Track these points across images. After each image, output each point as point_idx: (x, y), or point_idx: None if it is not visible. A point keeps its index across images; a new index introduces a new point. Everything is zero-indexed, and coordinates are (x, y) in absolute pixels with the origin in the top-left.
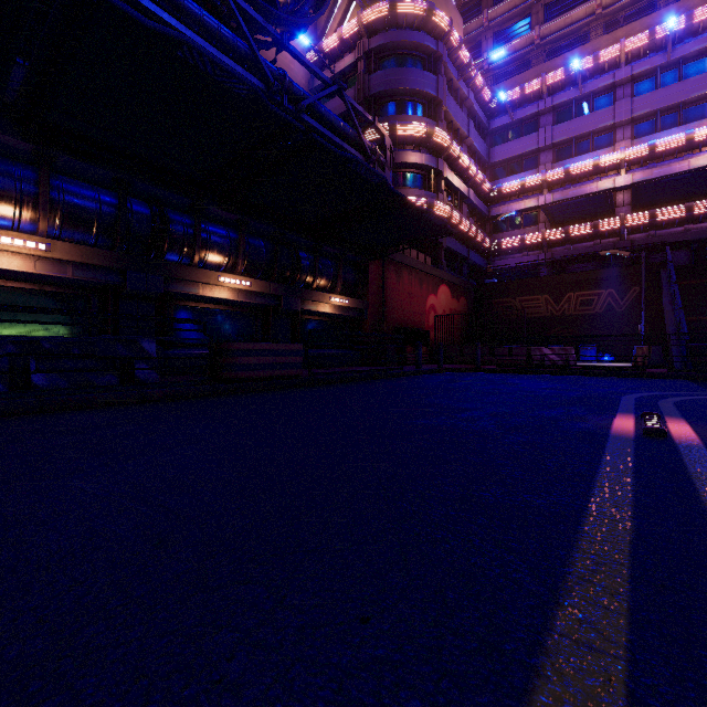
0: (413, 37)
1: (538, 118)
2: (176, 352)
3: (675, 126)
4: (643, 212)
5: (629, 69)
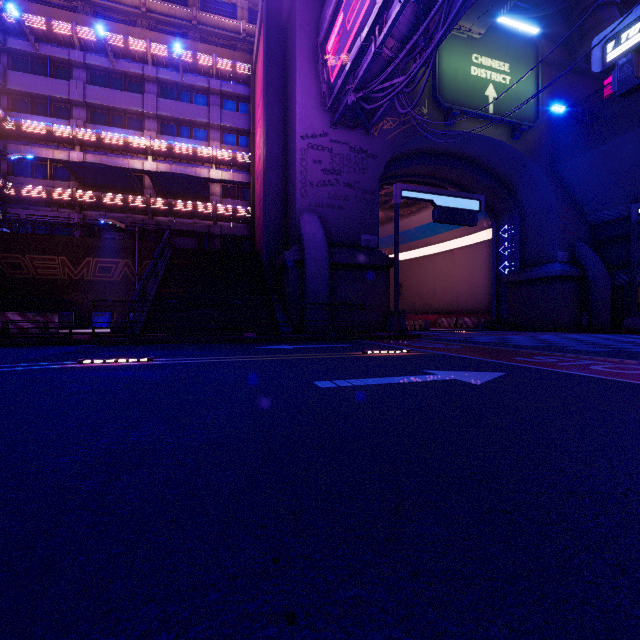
0: None
1: (71, 68)
2: None
3: (189, 138)
4: (164, 199)
5: (154, 70)
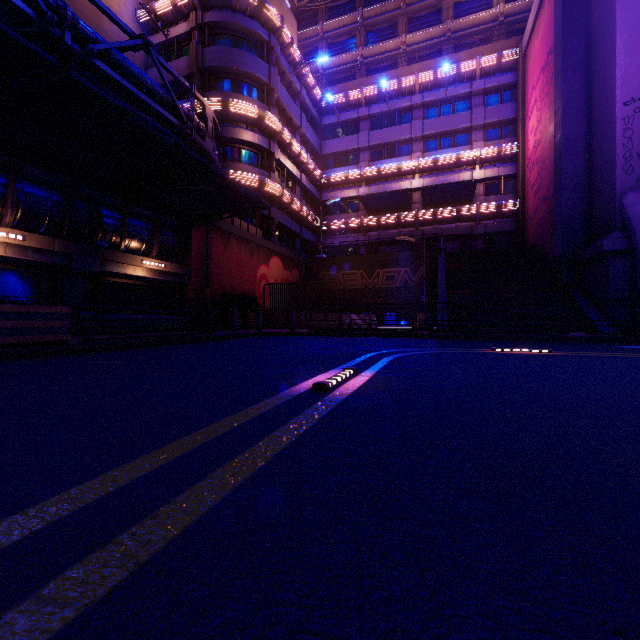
0: (246, 22)
1: (359, 123)
2: None
3: (450, 147)
4: (430, 210)
5: (421, 96)
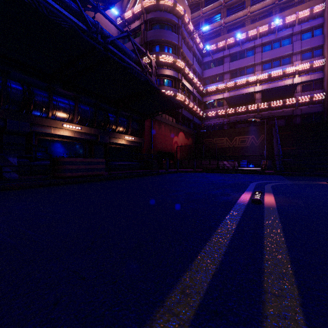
0: (167, 15)
1: (223, 59)
2: (37, 163)
3: (279, 66)
4: (266, 102)
5: (260, 40)
